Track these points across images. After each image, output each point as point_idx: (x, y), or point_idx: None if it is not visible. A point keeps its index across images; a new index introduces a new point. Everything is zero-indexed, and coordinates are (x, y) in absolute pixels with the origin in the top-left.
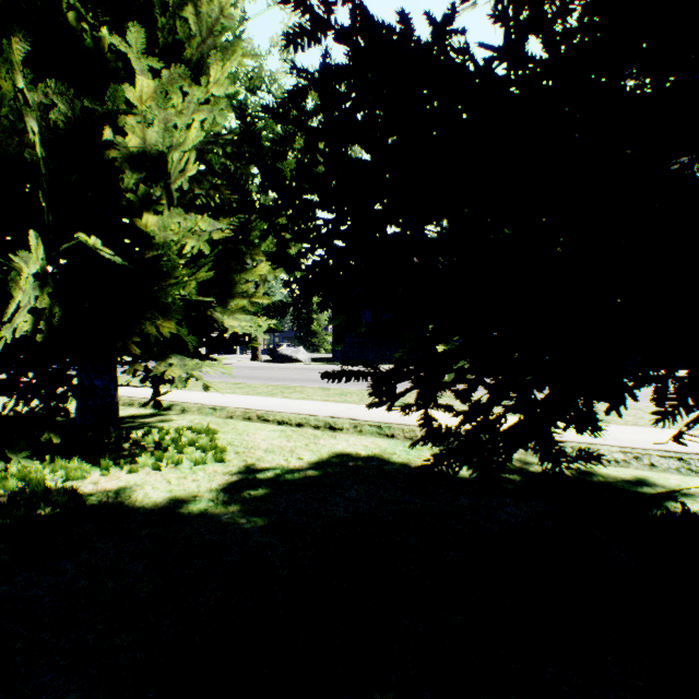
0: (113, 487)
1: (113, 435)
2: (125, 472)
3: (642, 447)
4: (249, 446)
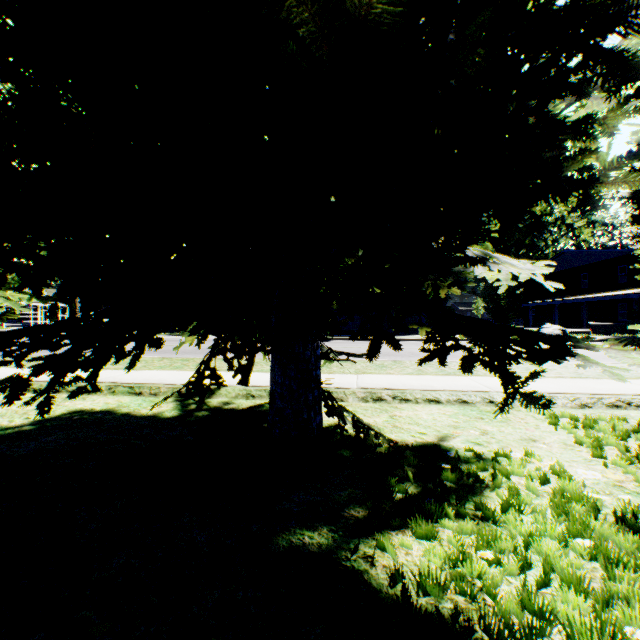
0: None
1: None
2: None
3: None
4: None
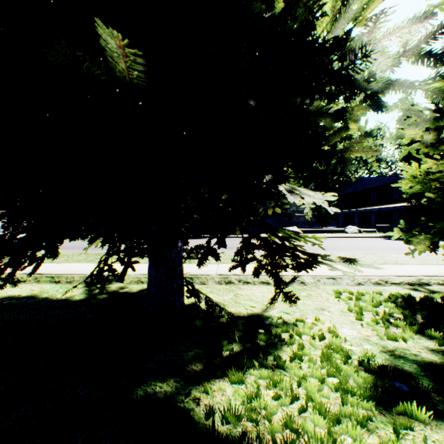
0: None
1: None
2: None
3: (185, 274)
4: None
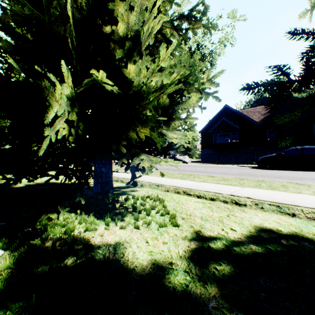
0: (111, 241)
1: (110, 198)
2: (117, 227)
3: None
4: (188, 213)
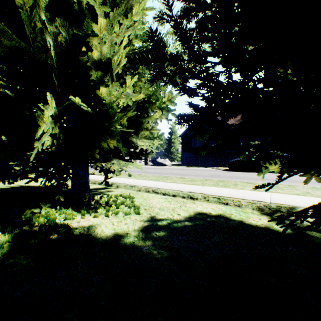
0: (86, 225)
1: (86, 197)
2: (92, 217)
3: None
4: (150, 205)
